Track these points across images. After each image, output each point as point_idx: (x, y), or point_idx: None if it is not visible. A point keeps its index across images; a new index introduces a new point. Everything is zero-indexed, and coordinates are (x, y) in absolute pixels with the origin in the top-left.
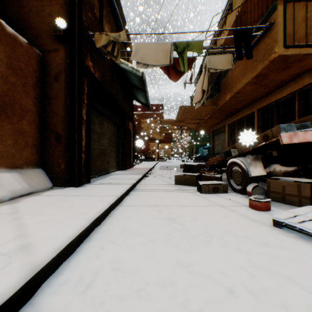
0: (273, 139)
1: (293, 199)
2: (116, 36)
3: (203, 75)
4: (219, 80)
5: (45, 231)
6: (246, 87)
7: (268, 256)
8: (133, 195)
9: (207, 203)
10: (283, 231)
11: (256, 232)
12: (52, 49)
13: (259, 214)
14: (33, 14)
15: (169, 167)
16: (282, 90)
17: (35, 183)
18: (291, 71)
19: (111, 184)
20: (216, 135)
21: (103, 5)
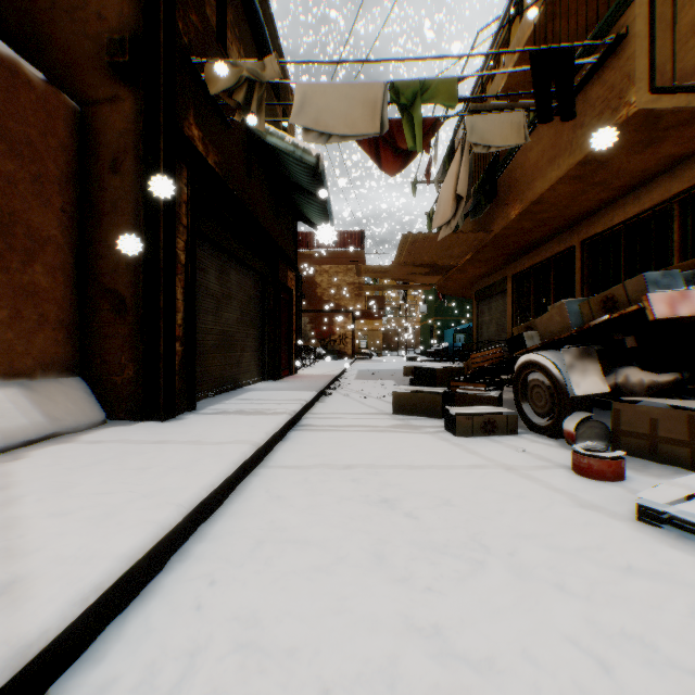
0: (630, 308)
1: (677, 452)
2: (256, 68)
3: (456, 162)
4: (493, 173)
5: (67, 539)
6: (557, 187)
7: (639, 605)
8: (296, 439)
9: (471, 459)
10: (665, 535)
11: (599, 538)
12: (106, 98)
13: (599, 488)
14: (61, 15)
15: (378, 374)
16: (641, 195)
17: (62, 412)
18: (665, 149)
19: (244, 413)
20: (484, 300)
21: None
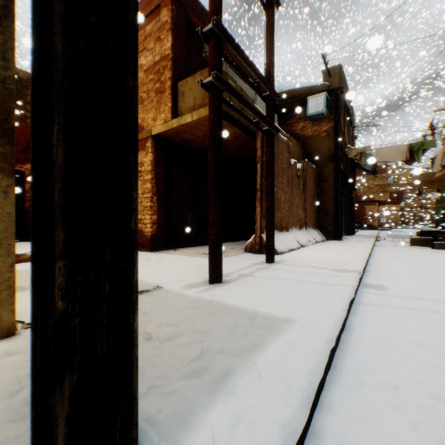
0: None
1: None
2: (362, 149)
3: (441, 150)
4: None
5: (360, 246)
6: None
7: None
8: (377, 246)
9: (434, 251)
10: None
11: None
12: (324, 165)
13: None
14: (312, 148)
15: (399, 236)
16: None
17: (322, 236)
18: None
19: (358, 240)
20: None
21: (344, 118)
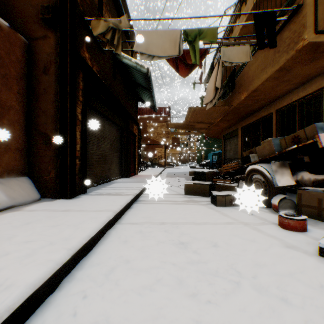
0: (308, 141)
1: None
2: (117, 22)
3: (215, 71)
4: (233, 77)
5: (0, 272)
6: (265, 83)
7: None
8: (136, 208)
9: (225, 219)
10: None
11: (301, 267)
12: (41, 37)
13: (294, 236)
14: None
15: (177, 174)
16: (306, 87)
17: (17, 195)
18: (320, 63)
19: (110, 194)
20: (227, 139)
21: None
